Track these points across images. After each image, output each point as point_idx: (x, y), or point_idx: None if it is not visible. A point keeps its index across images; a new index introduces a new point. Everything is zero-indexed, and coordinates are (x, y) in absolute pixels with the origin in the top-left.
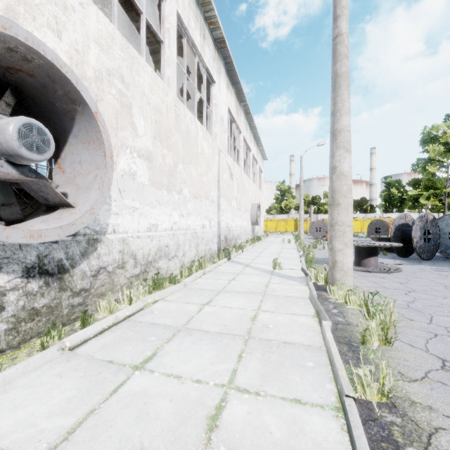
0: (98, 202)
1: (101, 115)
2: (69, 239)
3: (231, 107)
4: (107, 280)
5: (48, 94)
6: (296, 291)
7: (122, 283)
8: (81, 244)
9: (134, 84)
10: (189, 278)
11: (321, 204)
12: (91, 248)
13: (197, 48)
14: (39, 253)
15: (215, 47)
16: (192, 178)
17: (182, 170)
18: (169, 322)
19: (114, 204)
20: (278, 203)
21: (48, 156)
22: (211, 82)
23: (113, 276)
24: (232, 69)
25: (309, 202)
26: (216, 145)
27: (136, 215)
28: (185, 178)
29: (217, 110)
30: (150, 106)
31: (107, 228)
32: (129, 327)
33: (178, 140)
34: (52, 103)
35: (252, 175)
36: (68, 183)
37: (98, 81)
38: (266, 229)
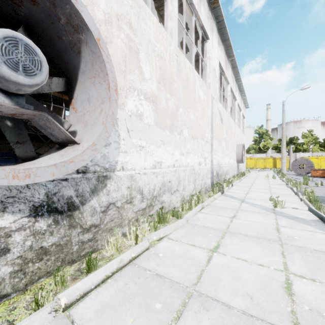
0: (100, 137)
1: (104, 43)
2: (79, 176)
3: (221, 61)
4: (116, 215)
5: (54, 26)
6: (323, 242)
7: (130, 217)
8: (91, 181)
9: (141, 31)
10: (190, 212)
11: (299, 144)
12: (100, 185)
13: (194, 7)
14: (48, 191)
15: (209, 8)
16: (190, 121)
17: (182, 113)
18: (175, 275)
19: (123, 143)
20: (256, 144)
21: (39, 80)
22: (205, 39)
23: (122, 211)
24: (223, 28)
25: (287, 143)
26: (210, 93)
27: (143, 153)
28: (185, 121)
29: (210, 63)
30: (155, 53)
31: (116, 166)
32: (133, 276)
33: (179, 86)
34: (59, 37)
35: (237, 120)
36: (79, 121)
37: (107, 24)
38: (246, 166)
